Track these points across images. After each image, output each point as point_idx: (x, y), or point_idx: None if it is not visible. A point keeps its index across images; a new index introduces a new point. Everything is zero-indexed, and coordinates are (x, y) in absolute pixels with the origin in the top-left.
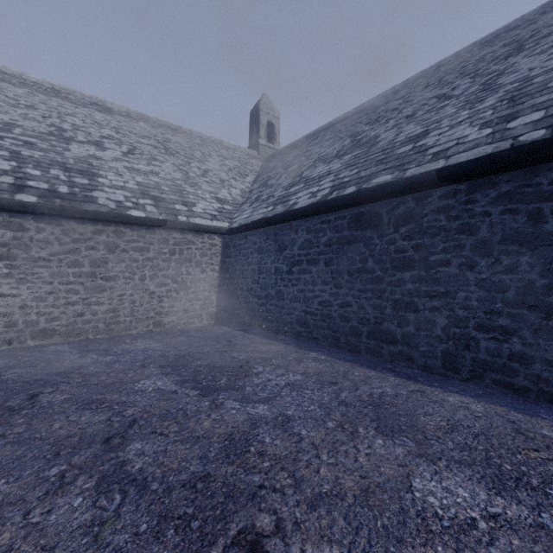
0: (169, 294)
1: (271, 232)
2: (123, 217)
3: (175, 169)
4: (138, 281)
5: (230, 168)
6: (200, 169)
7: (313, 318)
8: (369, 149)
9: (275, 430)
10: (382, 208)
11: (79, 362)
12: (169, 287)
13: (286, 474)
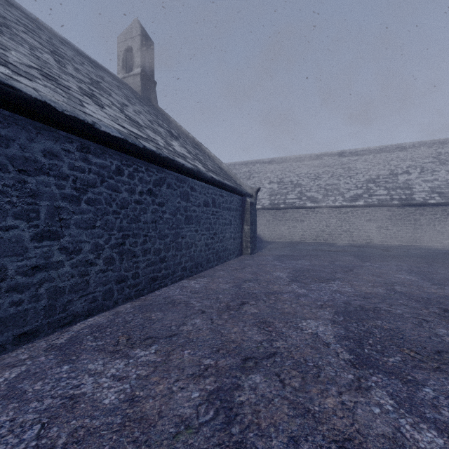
0: (446, 231)
1: None
2: (426, 204)
3: (447, 174)
4: (432, 226)
5: None
6: None
7: None
8: None
9: None
10: None
11: (419, 247)
12: (446, 229)
13: None
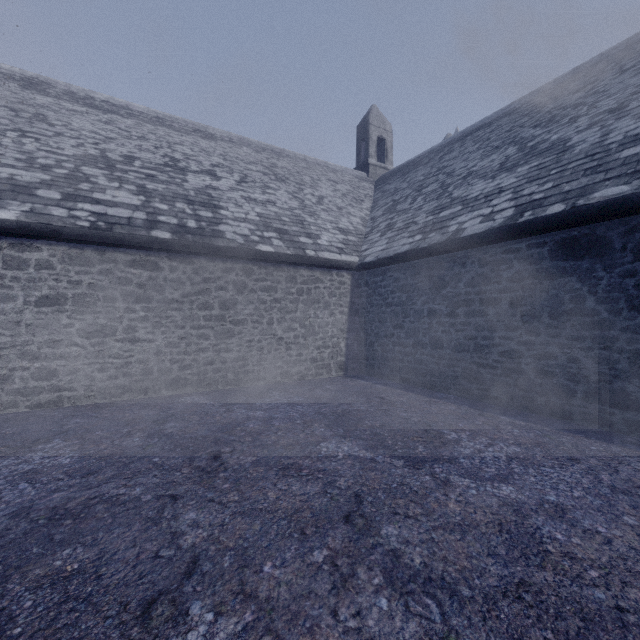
0: (297, 340)
1: (423, 266)
2: (252, 252)
3: (290, 197)
4: (266, 325)
5: (343, 193)
6: (315, 196)
7: (490, 372)
8: (559, 156)
9: (556, 523)
10: (611, 230)
11: (231, 417)
12: (297, 332)
13: (639, 593)
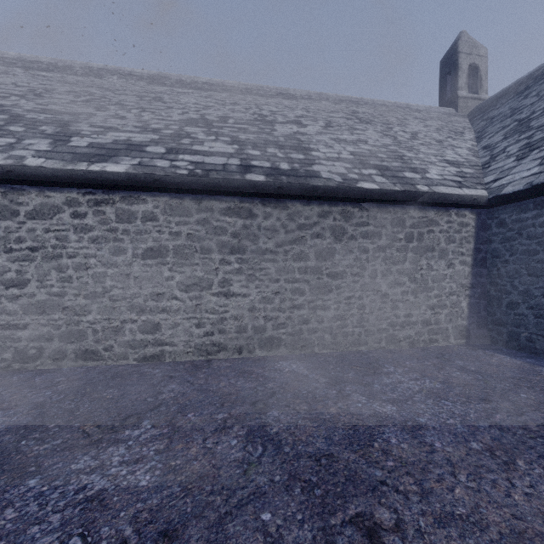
0: (405, 297)
1: None
2: (353, 191)
3: (381, 135)
4: (368, 278)
5: (436, 127)
6: (406, 132)
7: None
8: None
9: None
10: None
11: (351, 411)
12: (405, 287)
13: None
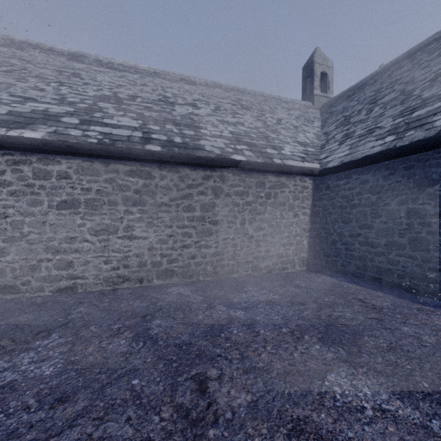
0: (265, 238)
1: (399, 166)
2: (228, 161)
3: (255, 120)
4: (239, 225)
5: (296, 116)
6: (274, 119)
7: None
8: None
9: None
10: None
11: (213, 316)
12: (265, 231)
13: None
